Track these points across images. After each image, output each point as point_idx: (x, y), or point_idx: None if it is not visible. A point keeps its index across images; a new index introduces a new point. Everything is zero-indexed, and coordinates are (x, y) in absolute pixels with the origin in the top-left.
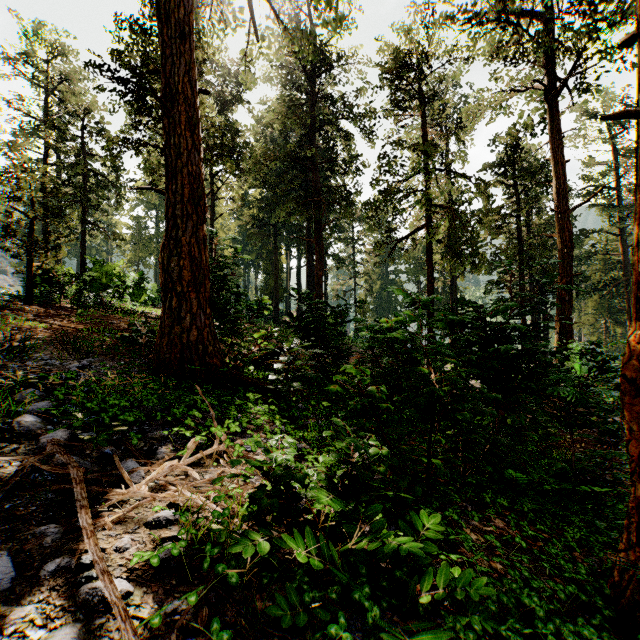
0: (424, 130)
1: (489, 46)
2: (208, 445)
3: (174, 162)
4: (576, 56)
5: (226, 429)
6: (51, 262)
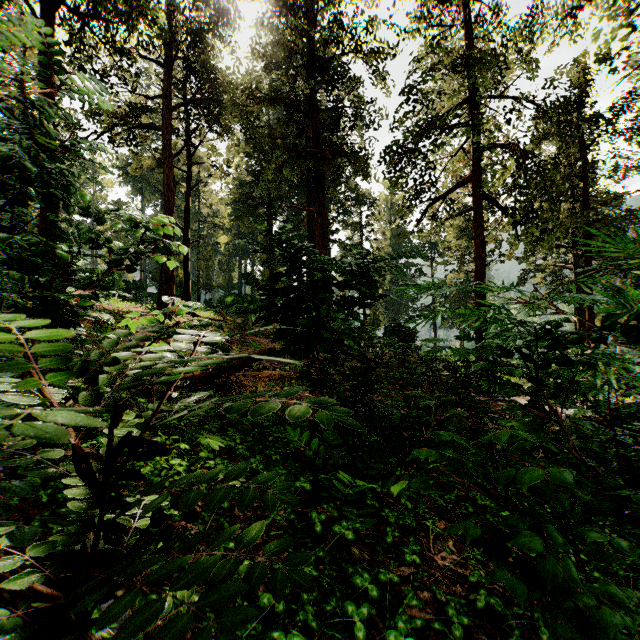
0: (469, 44)
1: None
2: None
3: None
4: None
5: None
6: None
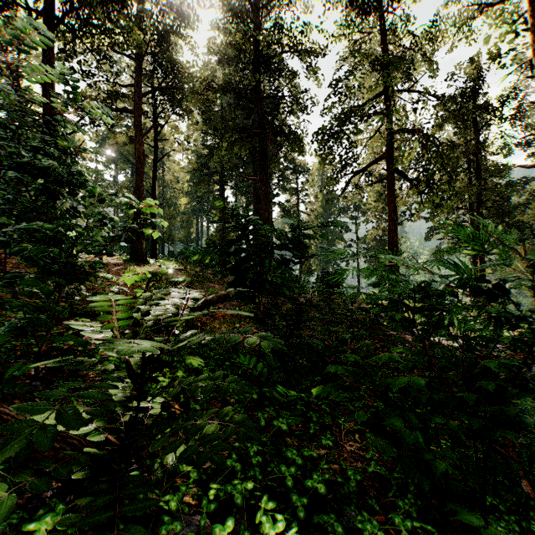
0: (384, 47)
1: None
2: None
3: None
4: None
5: None
6: None
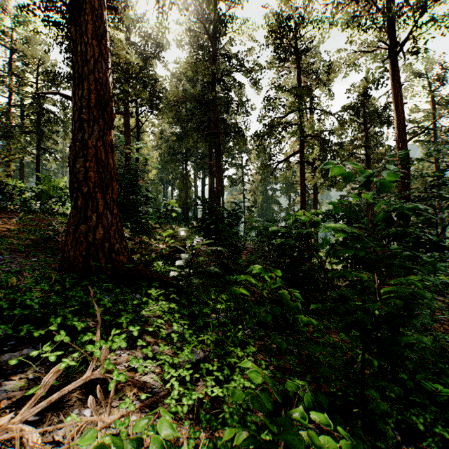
0: (298, 79)
1: (347, 15)
2: (84, 366)
3: (80, 68)
4: (414, 22)
5: (110, 342)
6: (3, 176)
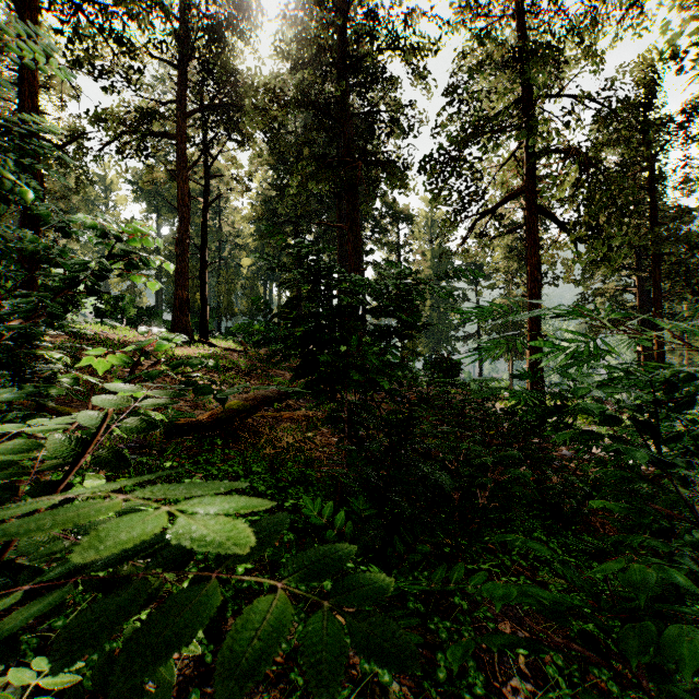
0: (522, 35)
1: None
2: None
3: None
4: None
5: None
6: None
